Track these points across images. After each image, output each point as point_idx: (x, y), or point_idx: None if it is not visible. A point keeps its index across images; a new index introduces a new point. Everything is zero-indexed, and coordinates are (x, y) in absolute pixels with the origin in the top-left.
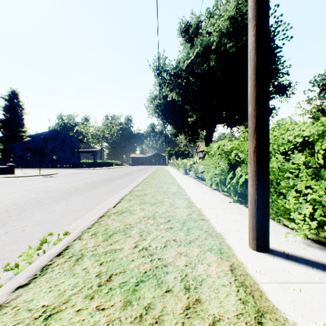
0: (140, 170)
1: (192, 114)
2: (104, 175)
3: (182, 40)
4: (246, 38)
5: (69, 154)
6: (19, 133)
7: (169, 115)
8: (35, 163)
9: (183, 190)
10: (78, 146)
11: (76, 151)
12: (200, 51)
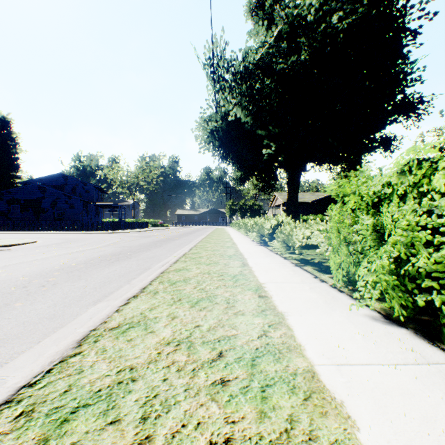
0: (184, 235)
1: (269, 143)
2: (110, 247)
3: (252, 24)
4: (368, 1)
5: (79, 209)
6: (10, 179)
7: (231, 145)
8: (23, 224)
9: (284, 325)
10: (97, 199)
11: (93, 205)
12: (285, 30)
